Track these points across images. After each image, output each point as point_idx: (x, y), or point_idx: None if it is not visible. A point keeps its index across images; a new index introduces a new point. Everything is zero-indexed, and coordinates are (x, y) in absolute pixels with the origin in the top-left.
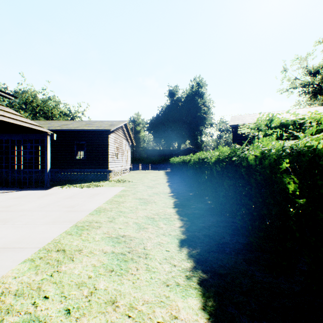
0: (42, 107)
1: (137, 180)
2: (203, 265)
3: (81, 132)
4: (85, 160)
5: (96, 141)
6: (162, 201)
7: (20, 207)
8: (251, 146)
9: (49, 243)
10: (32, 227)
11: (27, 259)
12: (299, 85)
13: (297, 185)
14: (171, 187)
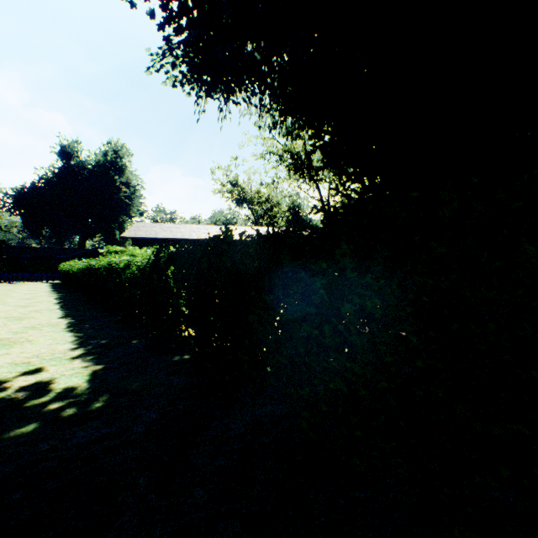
0: None
1: (6, 291)
2: (64, 305)
3: None
4: None
5: None
6: (46, 298)
7: None
8: (90, 262)
9: None
10: None
11: None
12: (227, 191)
13: None
14: (56, 293)
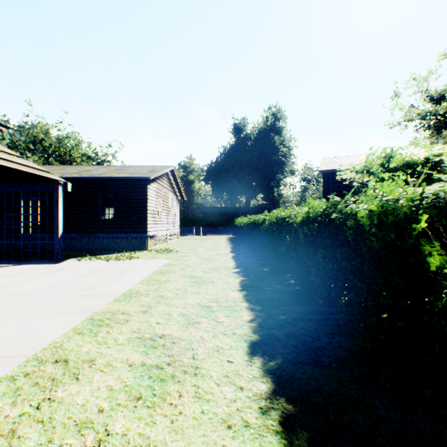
0: (57, 147)
1: (188, 250)
2: (287, 387)
3: (108, 182)
4: (114, 221)
5: (129, 194)
6: (224, 280)
7: (12, 290)
8: (361, 196)
9: (45, 347)
10: (23, 321)
11: (3, 377)
12: (416, 116)
13: (446, 259)
14: (236, 260)
